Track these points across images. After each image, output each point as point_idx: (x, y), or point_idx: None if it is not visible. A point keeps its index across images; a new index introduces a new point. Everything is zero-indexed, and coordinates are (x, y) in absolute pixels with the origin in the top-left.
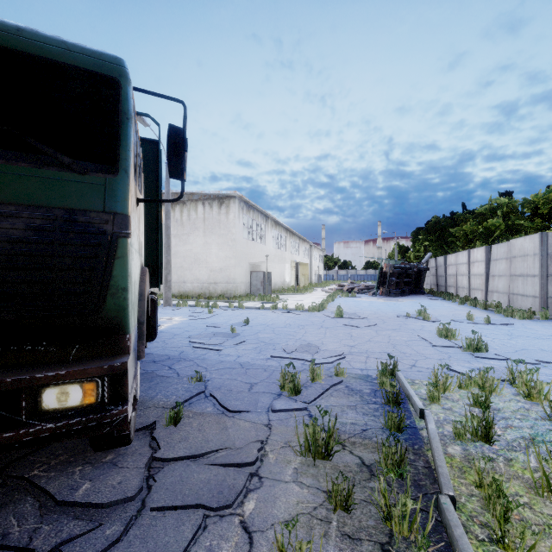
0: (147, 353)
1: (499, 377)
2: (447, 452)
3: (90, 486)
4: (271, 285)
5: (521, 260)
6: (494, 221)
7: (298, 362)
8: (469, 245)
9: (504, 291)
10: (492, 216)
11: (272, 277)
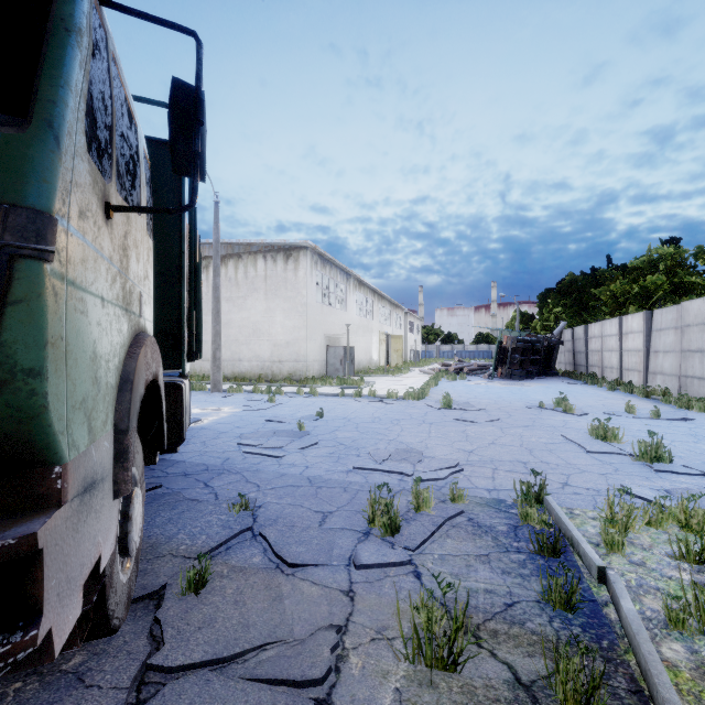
0: (177, 460)
1: (704, 505)
2: (662, 656)
3: None
4: (353, 364)
5: (698, 329)
6: (655, 278)
7: (394, 477)
8: (620, 310)
9: (673, 373)
10: (651, 272)
11: (354, 353)
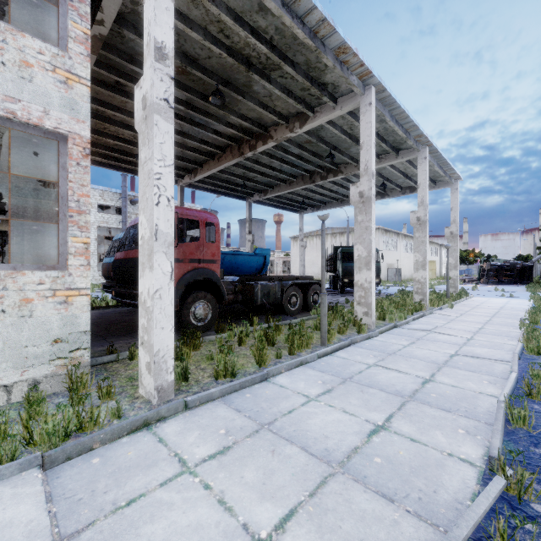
0: None
1: None
2: None
3: None
4: (401, 276)
5: None
6: None
7: None
8: None
9: None
10: None
11: (402, 271)
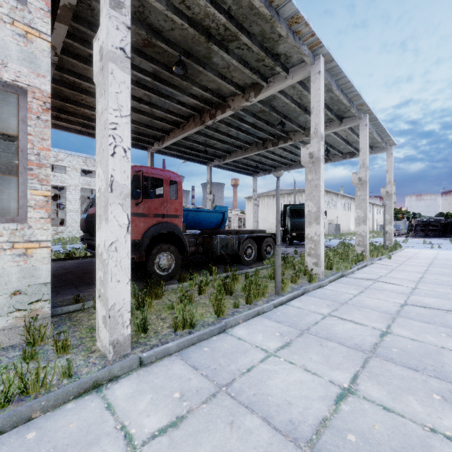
0: None
1: None
2: None
3: None
4: (340, 230)
5: None
6: None
7: None
8: None
9: None
10: None
11: (340, 226)
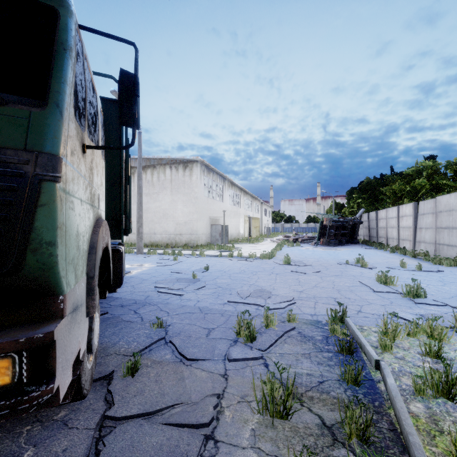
0: (116, 297)
1: (444, 324)
2: (410, 410)
3: (32, 453)
4: (228, 236)
5: (447, 214)
6: (420, 181)
7: (253, 307)
8: (398, 202)
9: (431, 242)
10: (418, 177)
11: (228, 229)
